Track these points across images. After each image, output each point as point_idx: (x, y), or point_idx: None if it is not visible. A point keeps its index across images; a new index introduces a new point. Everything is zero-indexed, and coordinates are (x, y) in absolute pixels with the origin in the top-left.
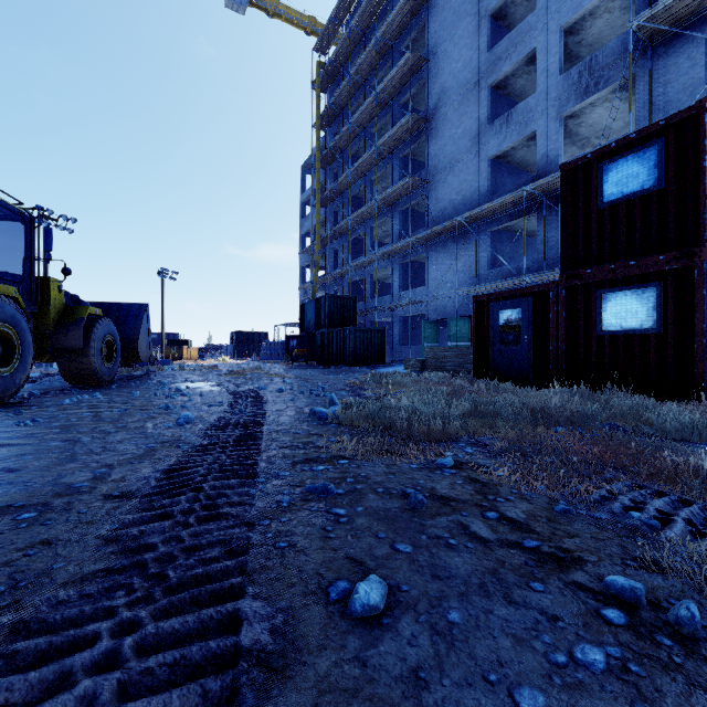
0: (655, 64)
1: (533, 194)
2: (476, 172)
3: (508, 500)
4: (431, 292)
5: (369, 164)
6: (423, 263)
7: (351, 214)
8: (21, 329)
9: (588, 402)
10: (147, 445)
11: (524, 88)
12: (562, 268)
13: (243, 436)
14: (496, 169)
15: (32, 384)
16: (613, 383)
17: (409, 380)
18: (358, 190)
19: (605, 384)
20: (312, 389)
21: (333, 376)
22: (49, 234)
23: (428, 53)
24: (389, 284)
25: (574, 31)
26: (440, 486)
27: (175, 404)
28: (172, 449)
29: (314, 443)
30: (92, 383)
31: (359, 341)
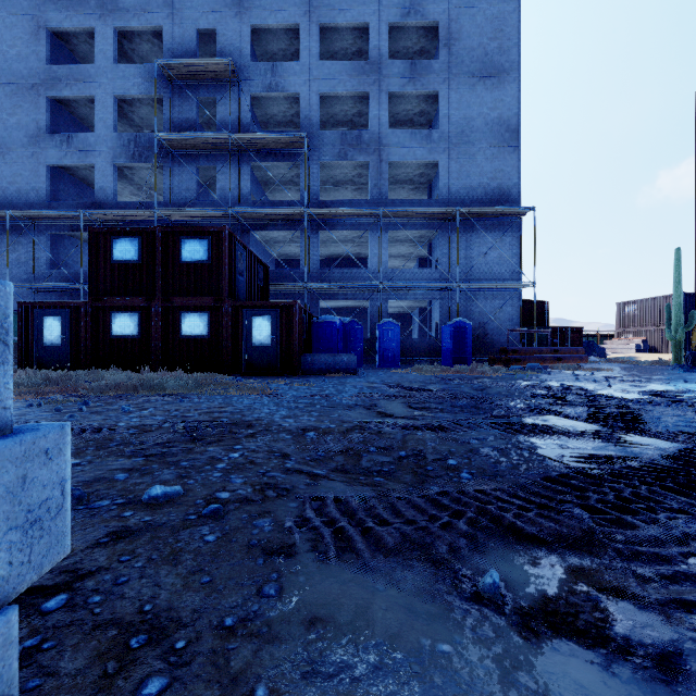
0: (174, 166)
1: (91, 217)
2: (34, 172)
3: None
4: None
5: None
6: None
7: None
8: None
9: (83, 374)
10: None
11: (88, 116)
12: (90, 294)
13: None
14: (58, 176)
15: None
16: (119, 366)
17: None
18: None
19: (115, 367)
20: None
21: None
22: None
23: None
24: None
25: (128, 103)
26: None
27: None
28: None
29: None
30: None
31: None
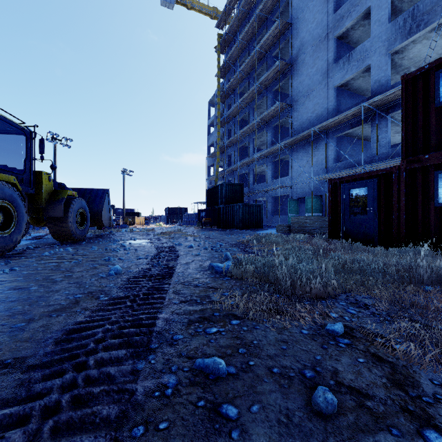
0: None
1: (368, 109)
2: (326, 97)
3: (439, 402)
4: (293, 179)
5: (251, 97)
6: (288, 161)
7: (240, 130)
8: (17, 204)
9: None
10: (75, 296)
11: (360, 37)
12: (403, 156)
13: (152, 289)
14: (340, 94)
15: (36, 241)
16: None
17: (281, 240)
18: (244, 115)
19: None
20: (212, 246)
21: (227, 236)
22: (42, 143)
23: (291, 20)
24: (264, 175)
25: None
26: (341, 367)
27: (115, 257)
28: (92, 300)
29: (210, 297)
30: (70, 240)
31: (245, 213)
